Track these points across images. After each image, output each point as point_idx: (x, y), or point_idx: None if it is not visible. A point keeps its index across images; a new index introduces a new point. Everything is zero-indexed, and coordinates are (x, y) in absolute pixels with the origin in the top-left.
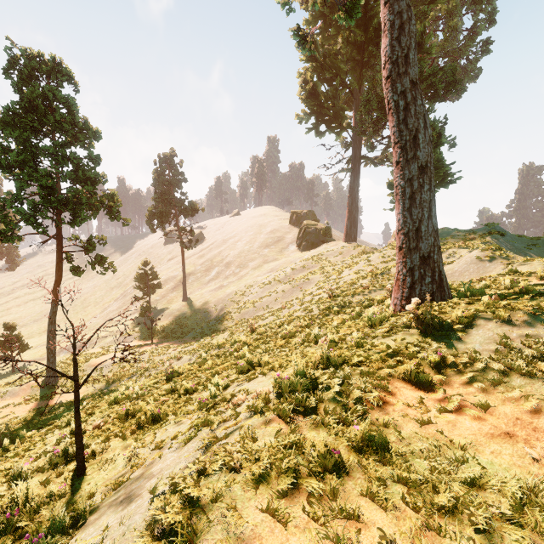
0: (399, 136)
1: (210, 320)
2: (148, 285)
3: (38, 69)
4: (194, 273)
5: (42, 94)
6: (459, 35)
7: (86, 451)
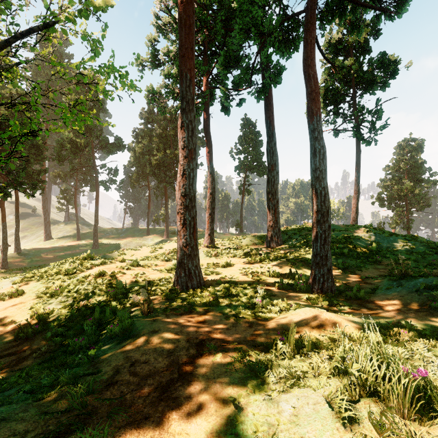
0: (44, 217)
1: None
2: None
3: None
4: None
5: None
6: None
7: None
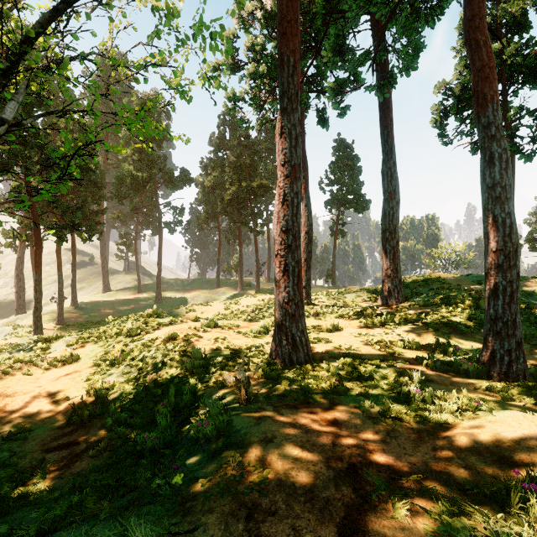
0: (102, 266)
1: None
2: None
3: None
4: None
5: None
6: None
7: None
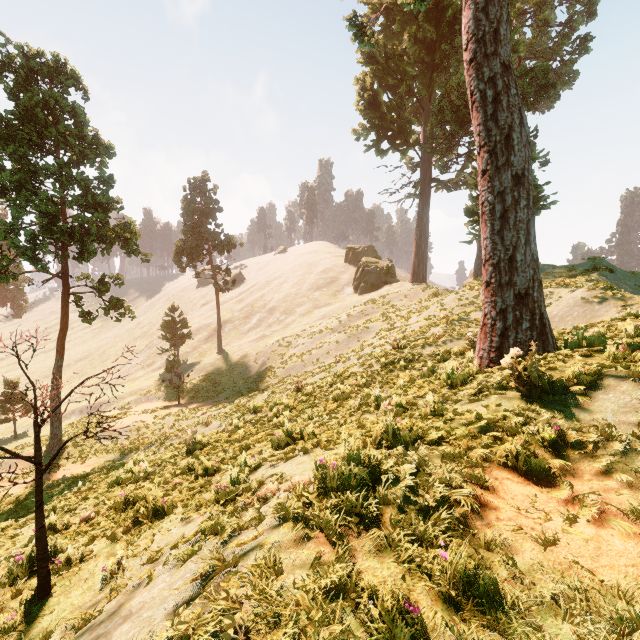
0: (486, 136)
1: (249, 376)
2: (176, 334)
3: (38, 70)
4: (231, 320)
5: (43, 101)
6: (550, 32)
7: (59, 559)
